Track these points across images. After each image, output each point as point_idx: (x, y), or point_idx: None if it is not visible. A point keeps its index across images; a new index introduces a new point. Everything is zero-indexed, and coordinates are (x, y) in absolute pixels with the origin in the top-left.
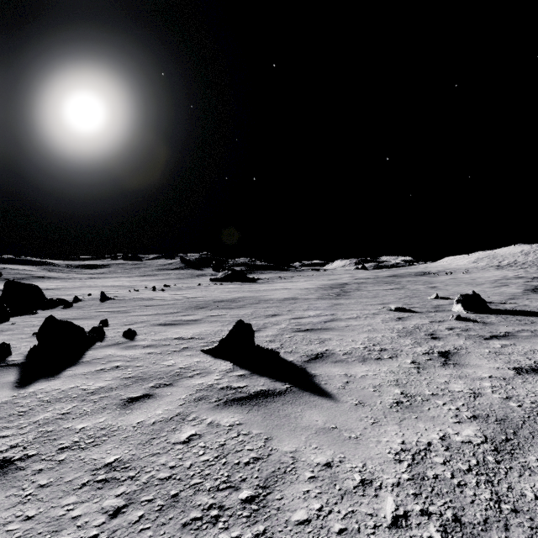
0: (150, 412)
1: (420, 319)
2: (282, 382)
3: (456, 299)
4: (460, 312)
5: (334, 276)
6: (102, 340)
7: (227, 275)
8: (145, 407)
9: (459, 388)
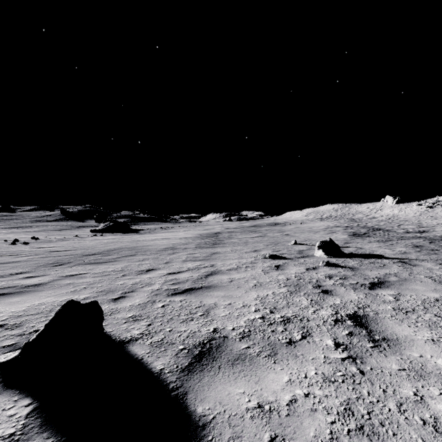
0: None
1: (296, 267)
2: None
3: (318, 245)
4: (322, 257)
5: (209, 226)
6: None
7: (109, 226)
8: None
9: None
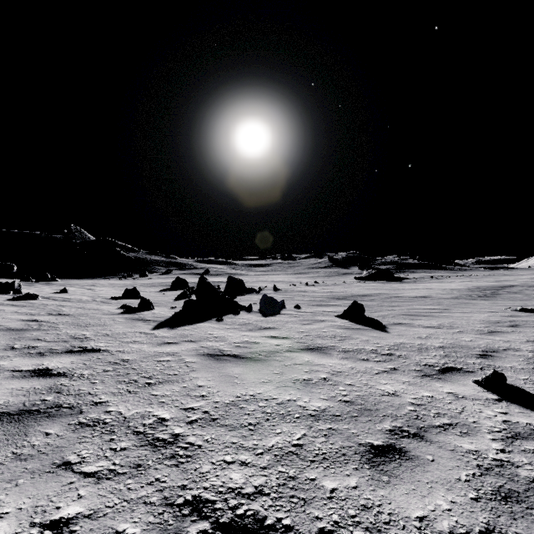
0: (311, 326)
1: (531, 318)
2: (368, 327)
3: None
4: None
5: (509, 276)
6: (285, 308)
7: (371, 274)
8: (309, 325)
9: (464, 339)
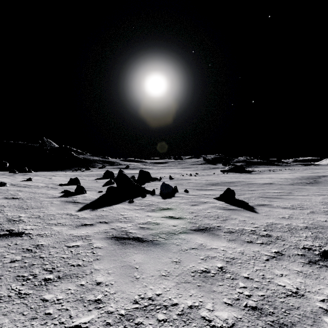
0: (198, 207)
1: None
2: (241, 208)
3: None
4: None
5: (320, 170)
6: (178, 192)
7: (231, 168)
8: (197, 206)
9: (320, 219)
